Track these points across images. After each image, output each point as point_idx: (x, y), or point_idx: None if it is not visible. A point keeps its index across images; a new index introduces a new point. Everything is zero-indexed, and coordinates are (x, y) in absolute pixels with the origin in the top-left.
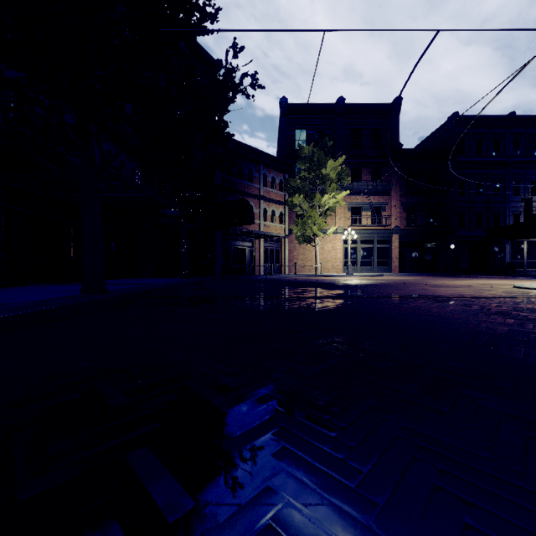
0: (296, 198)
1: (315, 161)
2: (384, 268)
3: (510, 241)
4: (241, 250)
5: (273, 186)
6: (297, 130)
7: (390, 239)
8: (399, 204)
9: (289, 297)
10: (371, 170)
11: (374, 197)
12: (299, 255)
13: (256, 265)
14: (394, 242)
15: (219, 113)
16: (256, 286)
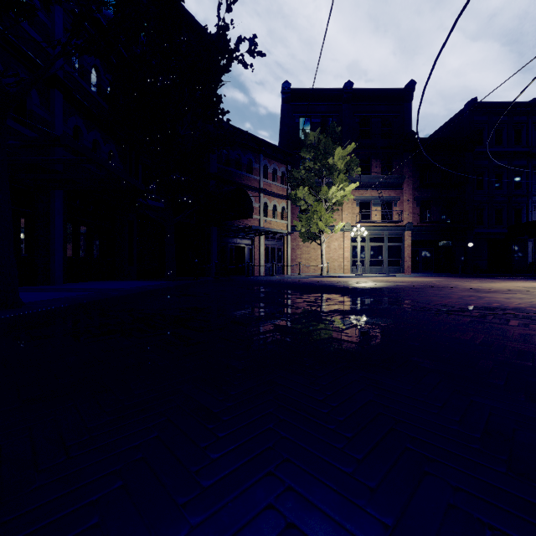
0: (300, 190)
1: (321, 149)
2: (396, 268)
3: (533, 239)
4: (239, 249)
5: (274, 178)
6: (301, 118)
7: (402, 237)
8: (412, 199)
9: (300, 312)
10: (382, 161)
11: (385, 190)
12: (303, 253)
13: (256, 265)
14: (406, 240)
15: (210, 84)
16: (254, 290)
